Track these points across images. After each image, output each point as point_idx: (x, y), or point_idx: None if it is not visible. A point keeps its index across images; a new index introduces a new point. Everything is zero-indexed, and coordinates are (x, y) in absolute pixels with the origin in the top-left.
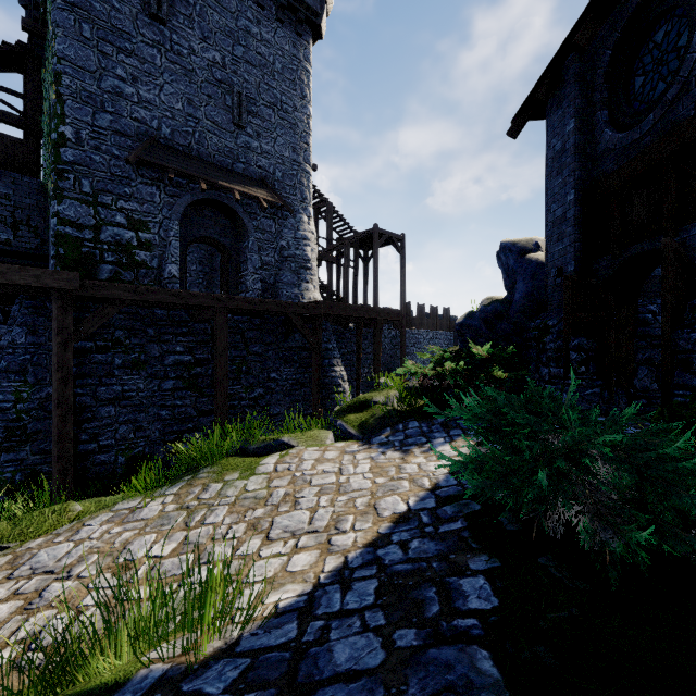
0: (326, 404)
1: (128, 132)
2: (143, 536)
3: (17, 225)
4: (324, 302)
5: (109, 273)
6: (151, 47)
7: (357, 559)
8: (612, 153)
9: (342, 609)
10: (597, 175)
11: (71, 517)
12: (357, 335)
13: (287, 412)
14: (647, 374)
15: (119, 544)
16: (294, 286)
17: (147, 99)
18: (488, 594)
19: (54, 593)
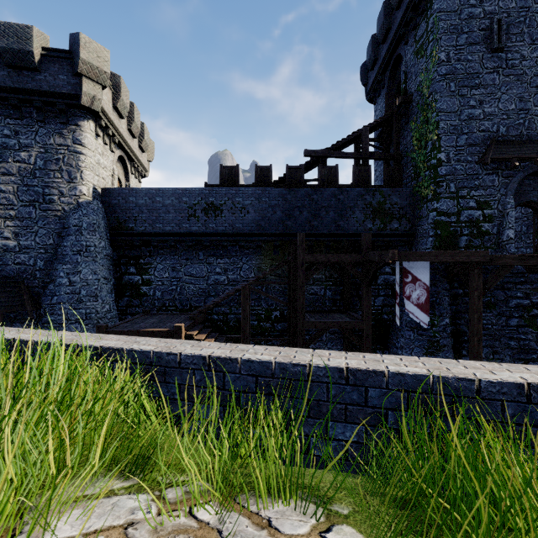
0: None
1: (476, 141)
2: None
3: (400, 218)
4: None
5: (465, 242)
6: (491, 73)
7: None
8: None
9: None
10: None
11: None
12: None
13: None
14: None
15: None
16: None
17: (488, 113)
18: None
19: None
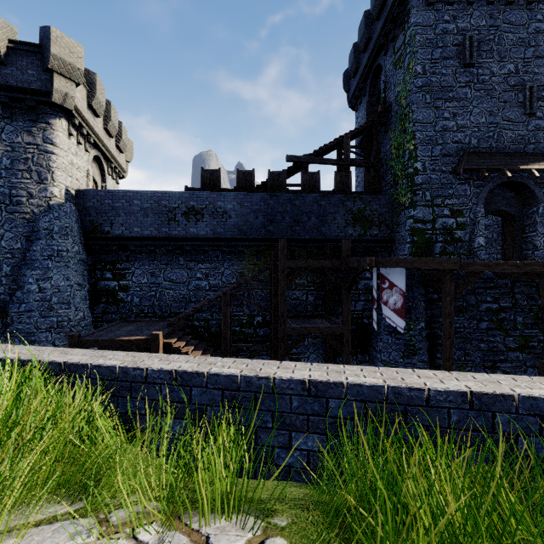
0: None
1: (450, 152)
2: None
3: (380, 224)
4: None
5: (439, 248)
6: (464, 87)
7: None
8: None
9: None
10: None
11: None
12: None
13: None
14: None
15: None
16: None
17: (461, 125)
18: None
19: None
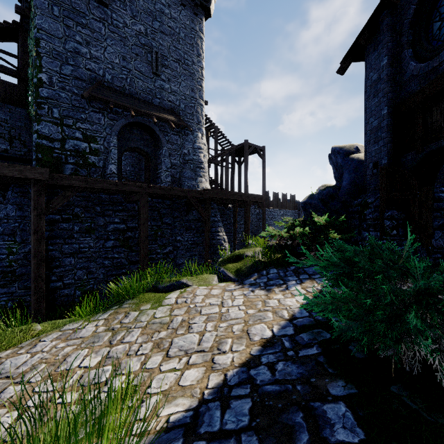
0: (214, 257)
1: (83, 77)
2: (78, 351)
3: (12, 139)
4: (212, 190)
5: (71, 170)
6: (98, 22)
7: (234, 377)
8: (416, 78)
9: (221, 429)
10: (404, 95)
11: (33, 334)
12: (234, 212)
13: (188, 262)
14: (441, 236)
15: (61, 356)
16: (192, 179)
17: (96, 56)
18: (352, 424)
19: (9, 394)
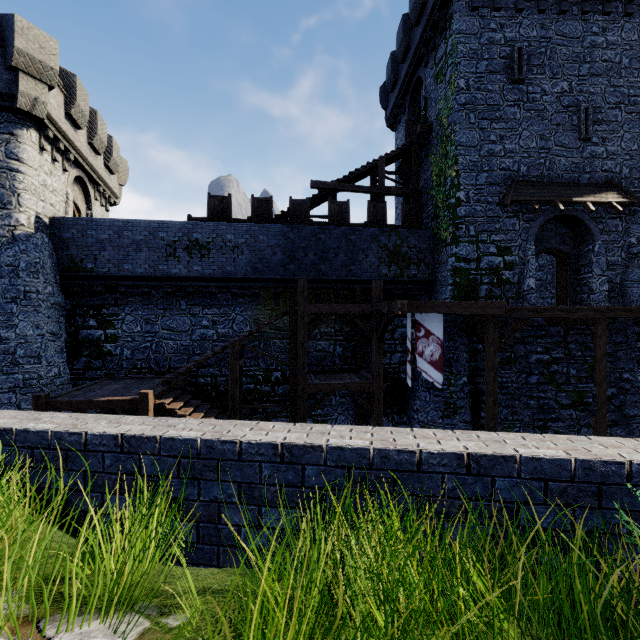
0: None
1: (497, 181)
2: None
3: (419, 263)
4: None
5: (485, 291)
6: (512, 106)
7: None
8: None
9: None
10: None
11: None
12: None
13: None
14: None
15: None
16: None
17: (509, 150)
18: None
19: None
